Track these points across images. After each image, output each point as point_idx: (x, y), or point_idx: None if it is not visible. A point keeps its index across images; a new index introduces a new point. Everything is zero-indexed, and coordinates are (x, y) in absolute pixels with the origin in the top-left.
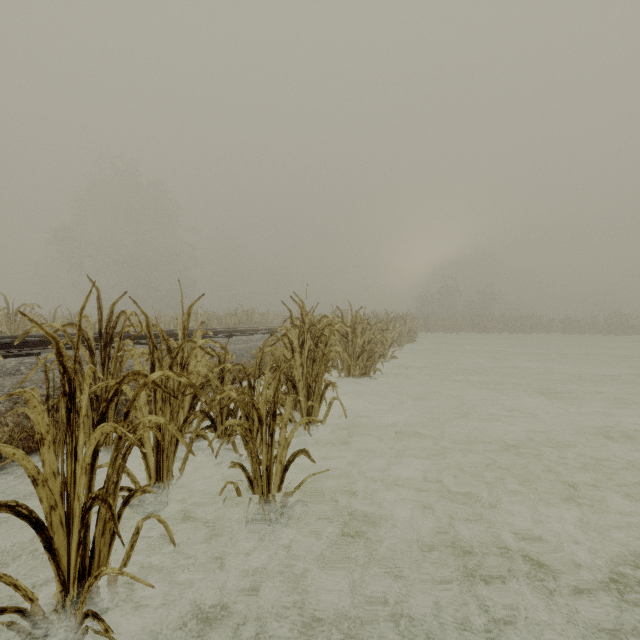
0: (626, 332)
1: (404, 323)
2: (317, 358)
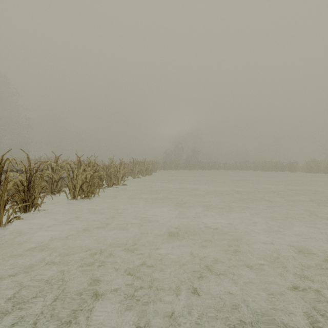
0: (248, 169)
1: (144, 165)
2: (3, 190)
